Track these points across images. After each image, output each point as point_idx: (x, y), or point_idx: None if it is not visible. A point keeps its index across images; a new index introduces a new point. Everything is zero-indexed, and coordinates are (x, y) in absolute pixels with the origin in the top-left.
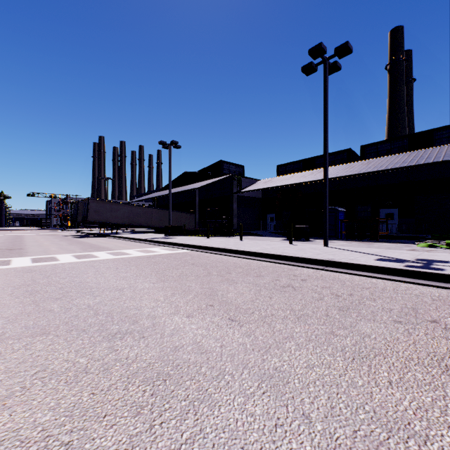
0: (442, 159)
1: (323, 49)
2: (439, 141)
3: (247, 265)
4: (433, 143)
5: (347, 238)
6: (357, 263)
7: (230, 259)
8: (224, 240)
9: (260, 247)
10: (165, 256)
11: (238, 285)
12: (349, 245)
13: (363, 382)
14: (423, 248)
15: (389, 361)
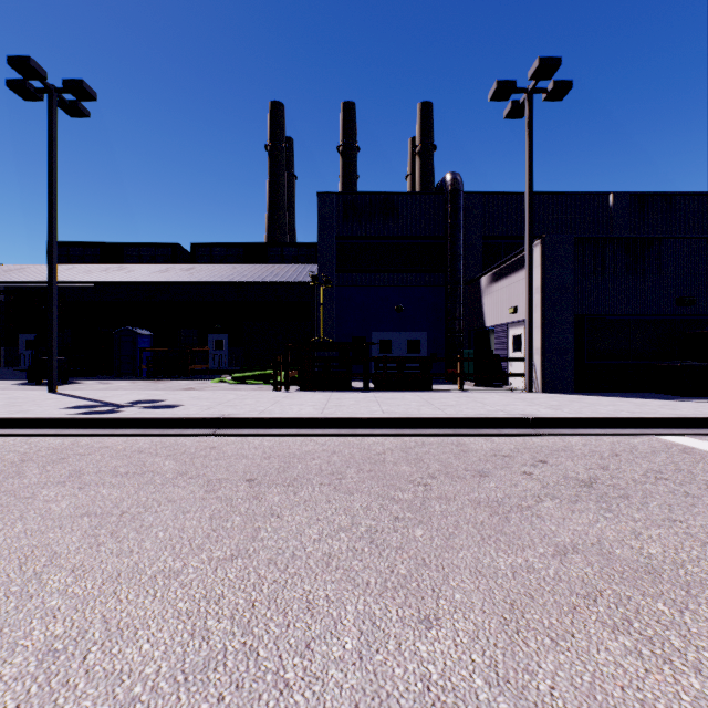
0: (253, 280)
1: (36, 69)
2: (273, 258)
3: None
4: (267, 260)
5: (150, 375)
6: (5, 417)
7: None
8: None
9: None
10: None
11: None
12: (120, 387)
13: None
14: (211, 385)
15: None
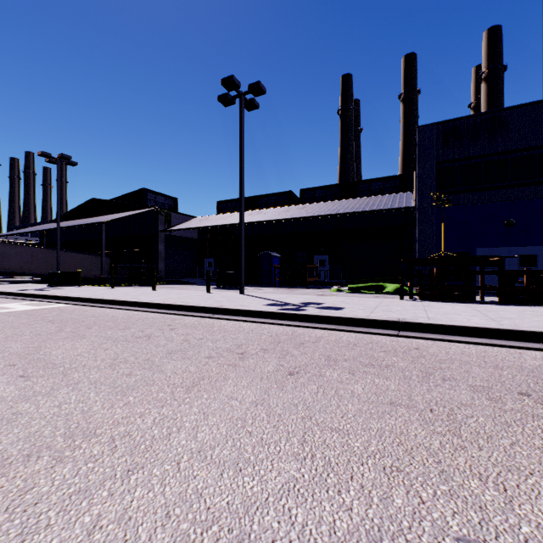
0: (355, 210)
1: (235, 83)
2: (361, 193)
3: (126, 318)
4: (357, 195)
5: (281, 284)
6: (240, 308)
7: (113, 313)
8: (132, 290)
9: (164, 297)
10: (16, 314)
11: (83, 340)
12: (272, 292)
13: (99, 408)
14: (332, 293)
15: (152, 388)
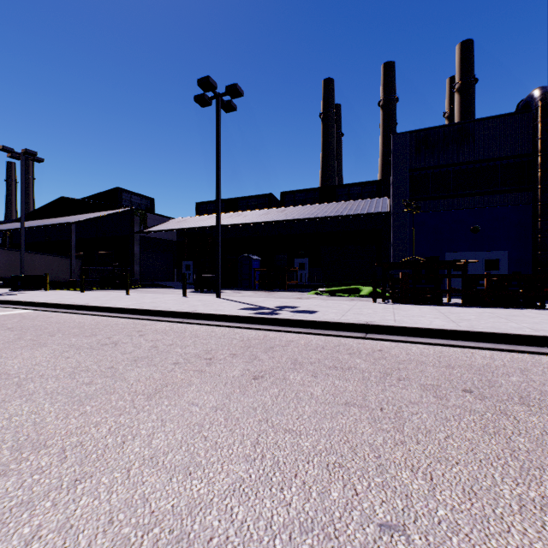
0: (333, 214)
1: (212, 84)
2: (341, 197)
3: (94, 324)
4: (337, 199)
5: (260, 288)
6: (214, 313)
7: (80, 319)
8: (104, 294)
9: (137, 302)
10: None
11: (43, 348)
12: (250, 296)
13: (52, 419)
14: (310, 296)
15: (111, 397)
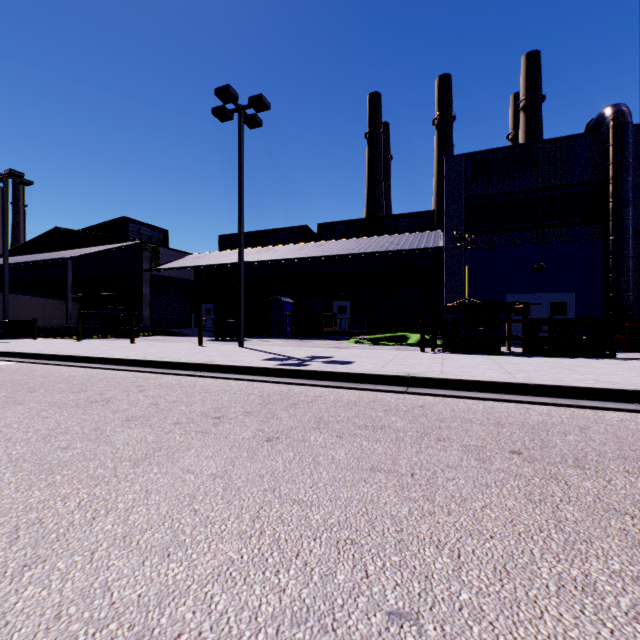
0: (378, 250)
1: (232, 94)
2: (387, 230)
3: (86, 378)
4: (382, 232)
5: (293, 335)
6: (231, 364)
7: (70, 372)
8: (104, 343)
9: (142, 352)
10: None
11: (18, 407)
12: (279, 345)
13: (11, 492)
14: (349, 345)
15: (90, 464)
